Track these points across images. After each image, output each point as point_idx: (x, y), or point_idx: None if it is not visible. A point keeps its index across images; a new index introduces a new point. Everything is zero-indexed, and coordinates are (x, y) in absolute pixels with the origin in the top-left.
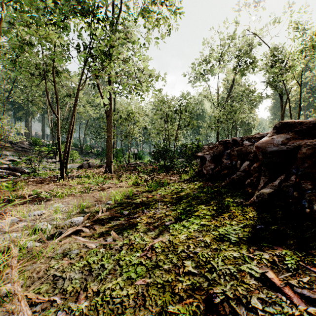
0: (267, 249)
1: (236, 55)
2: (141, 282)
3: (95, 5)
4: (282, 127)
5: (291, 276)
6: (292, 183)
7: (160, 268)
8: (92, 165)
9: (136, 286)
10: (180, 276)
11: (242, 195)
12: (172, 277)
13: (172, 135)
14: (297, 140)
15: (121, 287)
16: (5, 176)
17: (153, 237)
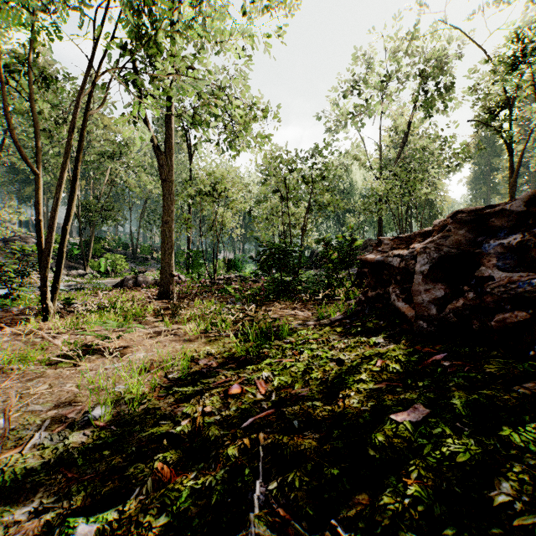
0: None
1: (420, 71)
2: None
3: None
4: None
5: None
6: None
7: None
8: (142, 281)
9: None
10: None
11: None
12: None
13: (295, 226)
14: None
15: None
16: None
17: None
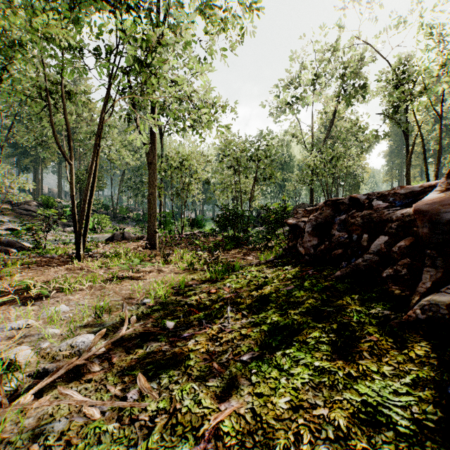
0: None
1: (340, 75)
2: None
3: None
4: None
5: None
6: None
7: None
8: (127, 236)
9: None
10: None
11: (381, 299)
12: None
13: (245, 192)
14: None
15: None
16: None
17: (219, 394)
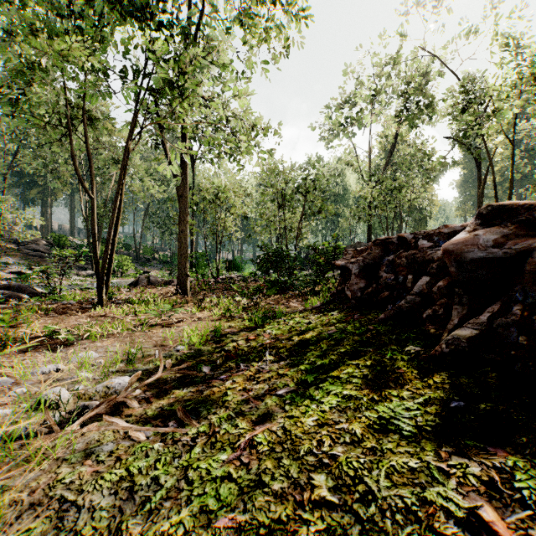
0: (475, 452)
1: (402, 93)
2: (227, 521)
3: (158, 4)
4: (493, 214)
5: (532, 517)
6: (514, 320)
7: (266, 489)
8: (154, 280)
9: (216, 529)
10: (305, 509)
11: (418, 339)
12: (288, 510)
13: (291, 229)
14: (524, 238)
15: (188, 531)
16: (2, 299)
17: (255, 419)
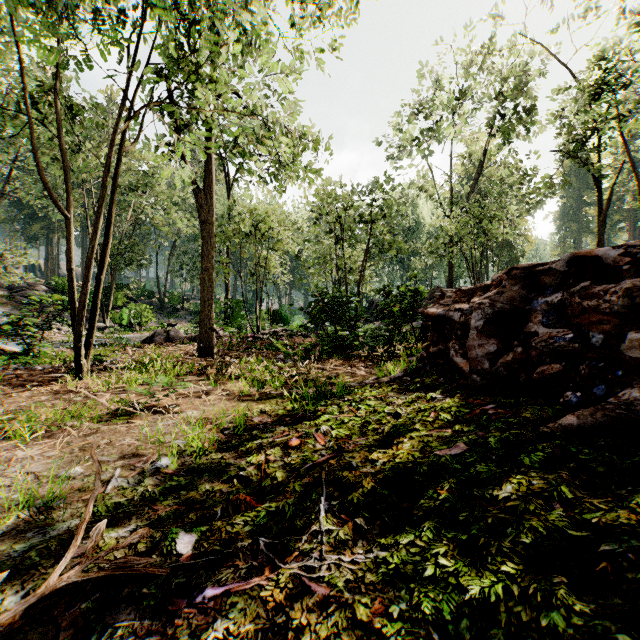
0: None
1: (495, 93)
2: None
3: None
4: None
5: None
6: None
7: None
8: (174, 335)
9: None
10: None
11: None
12: None
13: (351, 271)
14: None
15: None
16: None
17: None
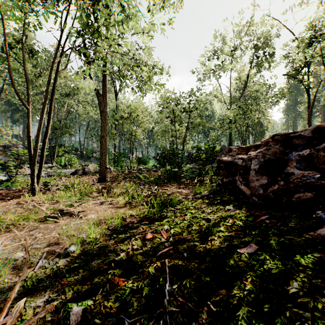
0: None
1: (254, 45)
2: None
3: None
4: None
5: None
6: None
7: None
8: (87, 171)
9: None
10: None
11: None
12: None
13: (179, 138)
14: None
15: None
16: None
17: None
